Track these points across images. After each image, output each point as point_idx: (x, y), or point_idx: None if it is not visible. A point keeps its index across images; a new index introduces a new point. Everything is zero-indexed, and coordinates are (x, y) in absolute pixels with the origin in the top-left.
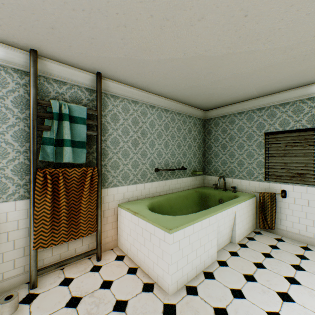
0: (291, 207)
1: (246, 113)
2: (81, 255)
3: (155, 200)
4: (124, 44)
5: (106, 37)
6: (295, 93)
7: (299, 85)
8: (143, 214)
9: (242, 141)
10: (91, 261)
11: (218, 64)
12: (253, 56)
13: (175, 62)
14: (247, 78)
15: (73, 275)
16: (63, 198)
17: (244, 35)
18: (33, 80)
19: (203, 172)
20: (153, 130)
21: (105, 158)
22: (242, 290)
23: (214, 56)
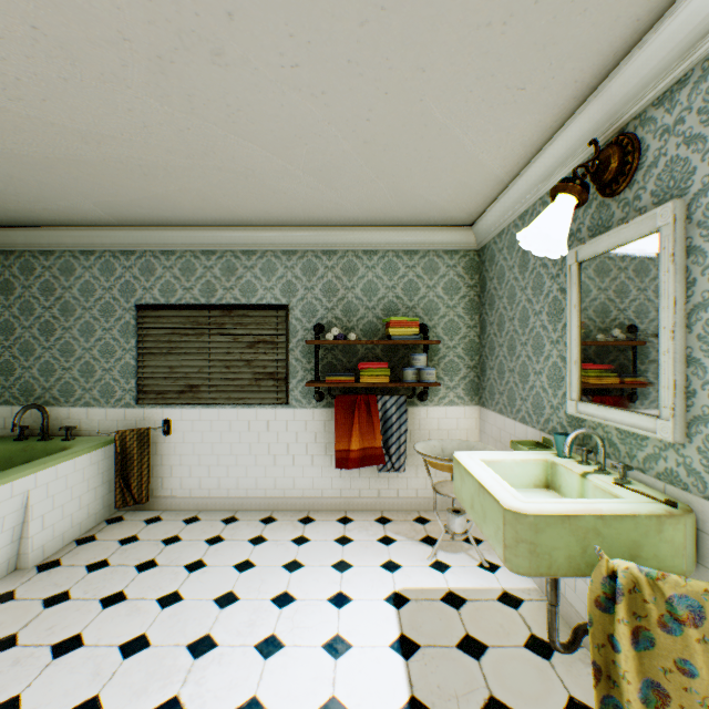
0: (180, 450)
1: (102, 257)
2: None
3: None
4: None
5: None
6: (183, 236)
7: (186, 223)
8: None
9: (92, 317)
10: None
11: None
12: (9, 119)
13: None
14: (47, 172)
15: None
16: None
17: None
18: None
19: None
20: None
21: None
22: None
23: None
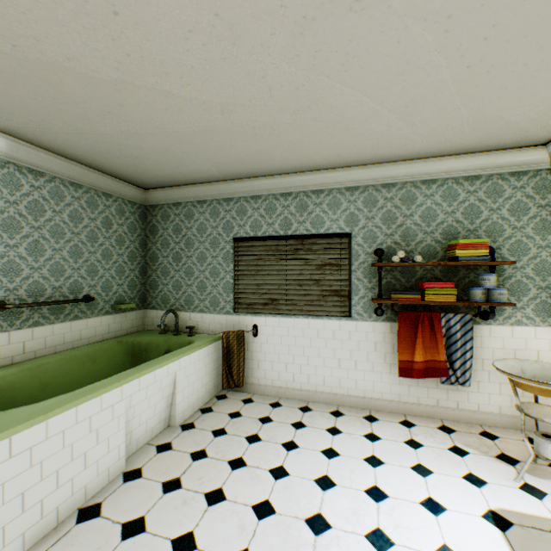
0: (264, 349)
1: (211, 204)
2: None
3: None
4: None
5: None
6: (267, 183)
7: (270, 173)
8: None
9: (205, 248)
10: None
11: (116, 98)
12: (177, 103)
13: None
14: (189, 143)
15: None
16: None
17: (136, 54)
18: None
19: (143, 304)
20: None
21: None
22: (147, 515)
23: (98, 78)
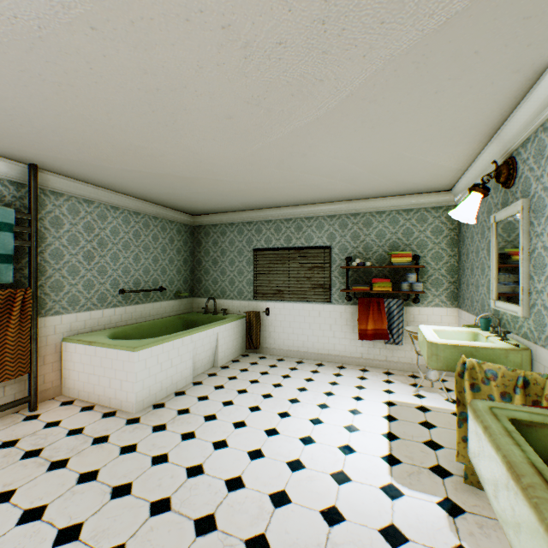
0: (273, 324)
1: (238, 226)
2: (7, 405)
3: (120, 330)
4: (80, 153)
5: (56, 145)
6: (275, 212)
7: (277, 206)
8: (103, 342)
9: (234, 256)
10: (21, 414)
11: (191, 182)
12: (222, 182)
13: (143, 173)
14: (226, 195)
15: None
16: None
17: (206, 170)
18: None
19: (192, 294)
20: (118, 239)
21: (42, 277)
22: (209, 395)
23: (185, 176)
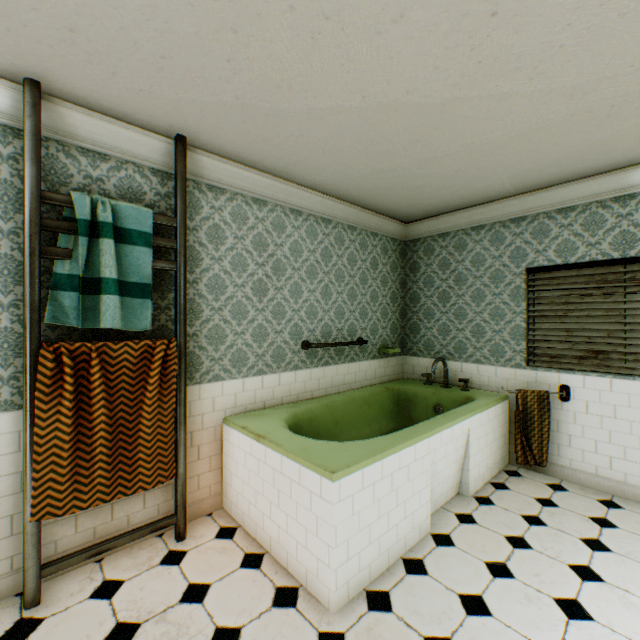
0: (579, 420)
1: (490, 229)
2: (142, 530)
3: (303, 407)
4: (234, 71)
5: (192, 54)
6: (587, 187)
7: (596, 171)
8: (276, 439)
9: (481, 285)
10: (163, 542)
11: (433, 122)
12: (507, 106)
13: (344, 115)
14: (492, 155)
15: (123, 574)
16: (99, 407)
17: (489, 58)
18: (32, 147)
19: (402, 349)
20: (299, 262)
21: (195, 320)
22: (484, 596)
23: (426, 104)
